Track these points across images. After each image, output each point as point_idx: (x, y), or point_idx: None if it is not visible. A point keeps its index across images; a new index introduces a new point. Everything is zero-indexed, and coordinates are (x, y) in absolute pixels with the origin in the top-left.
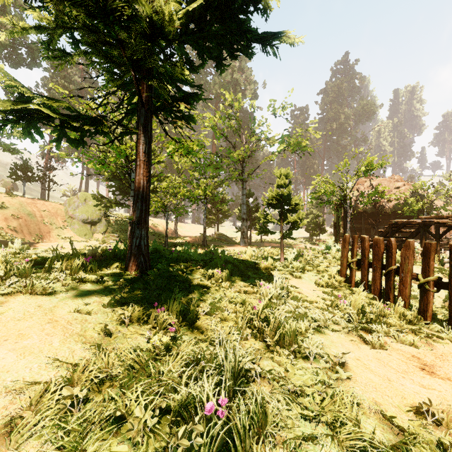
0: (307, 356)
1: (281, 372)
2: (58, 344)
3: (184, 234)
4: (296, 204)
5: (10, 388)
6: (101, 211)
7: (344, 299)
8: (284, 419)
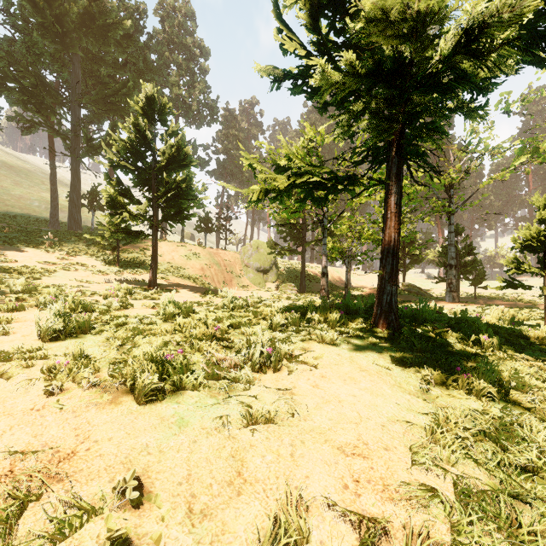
0: None
1: None
2: (389, 391)
3: (356, 284)
4: None
5: (391, 419)
6: (272, 259)
7: None
8: None
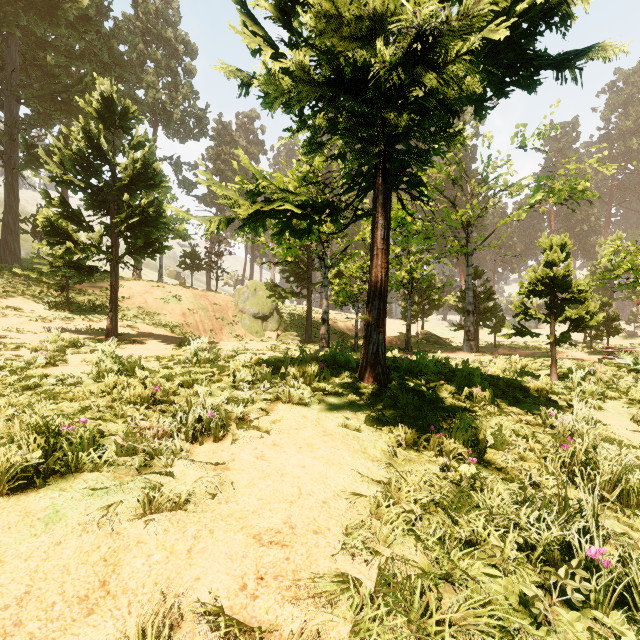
0: None
1: None
2: (349, 458)
3: None
4: (579, 291)
5: (339, 493)
6: (272, 303)
7: None
8: None
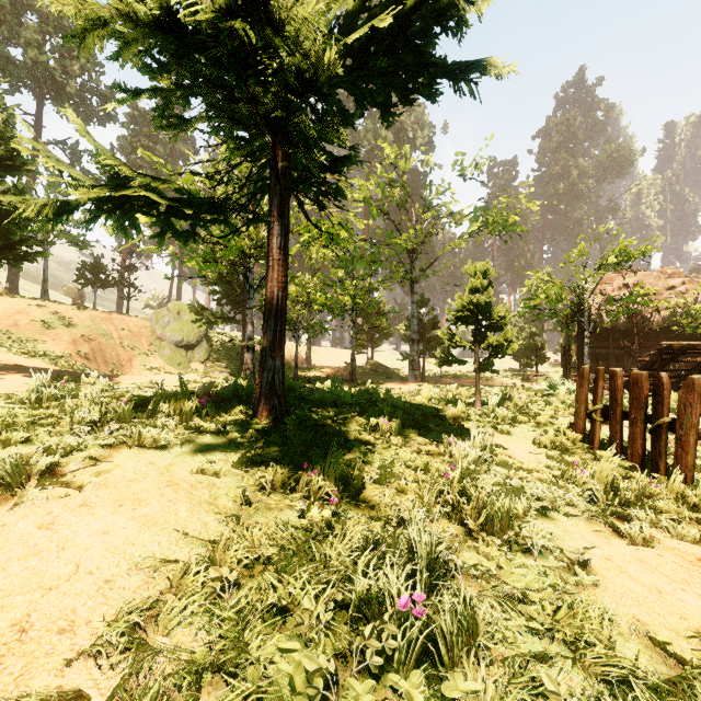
0: (528, 549)
1: (491, 568)
2: (185, 514)
3: (321, 364)
4: (500, 318)
5: (140, 564)
6: (201, 329)
7: (582, 467)
8: (501, 631)
